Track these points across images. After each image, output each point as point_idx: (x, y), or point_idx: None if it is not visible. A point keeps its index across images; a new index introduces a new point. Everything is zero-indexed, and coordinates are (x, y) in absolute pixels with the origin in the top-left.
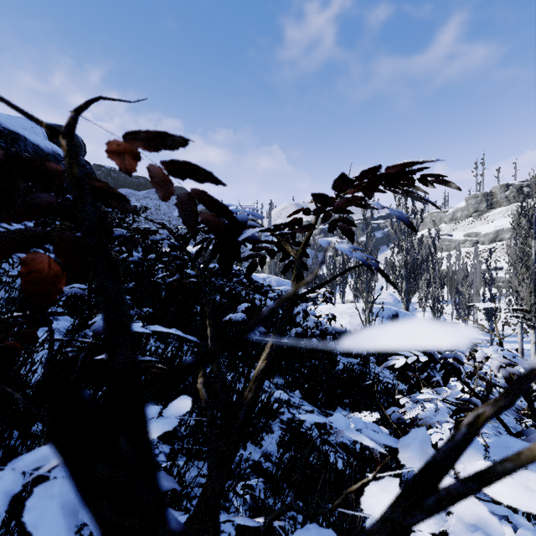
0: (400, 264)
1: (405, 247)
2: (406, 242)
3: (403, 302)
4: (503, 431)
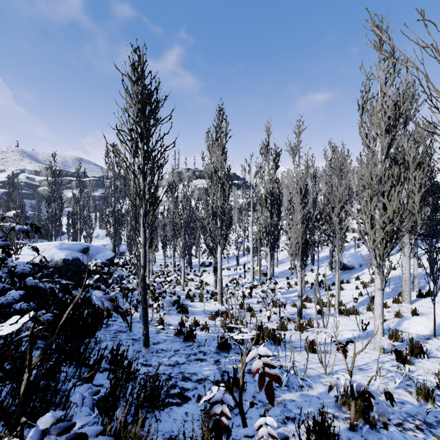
0: (109, 213)
1: (112, 201)
2: (113, 197)
3: (111, 242)
4: (121, 299)
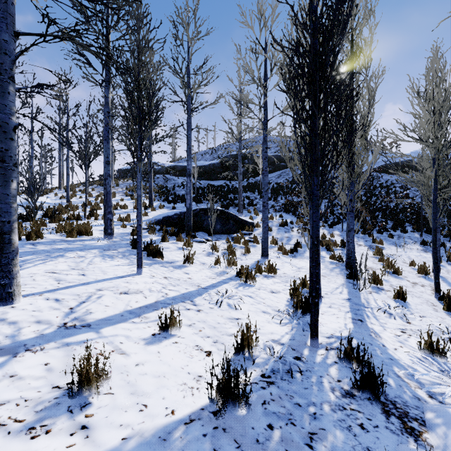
0: None
1: None
2: None
3: None
4: None
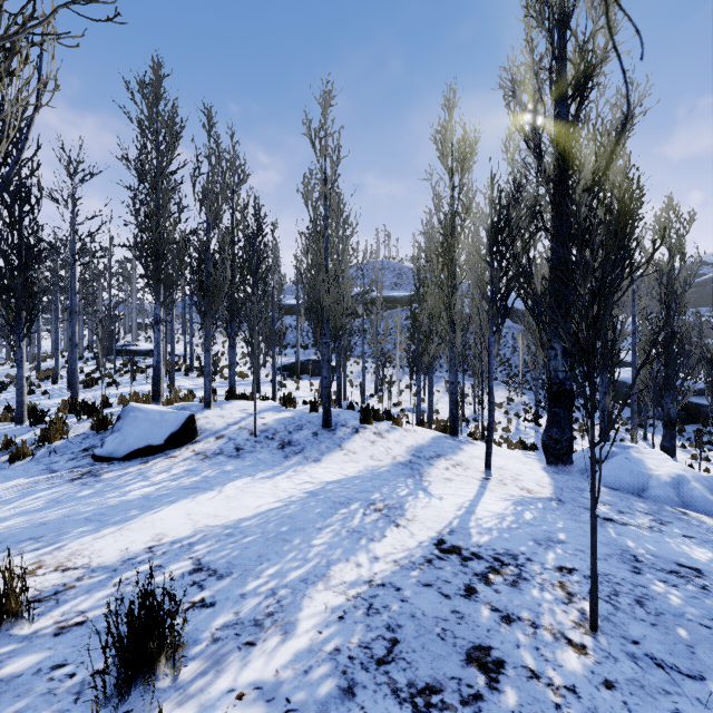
0: None
1: None
2: None
3: None
4: None
